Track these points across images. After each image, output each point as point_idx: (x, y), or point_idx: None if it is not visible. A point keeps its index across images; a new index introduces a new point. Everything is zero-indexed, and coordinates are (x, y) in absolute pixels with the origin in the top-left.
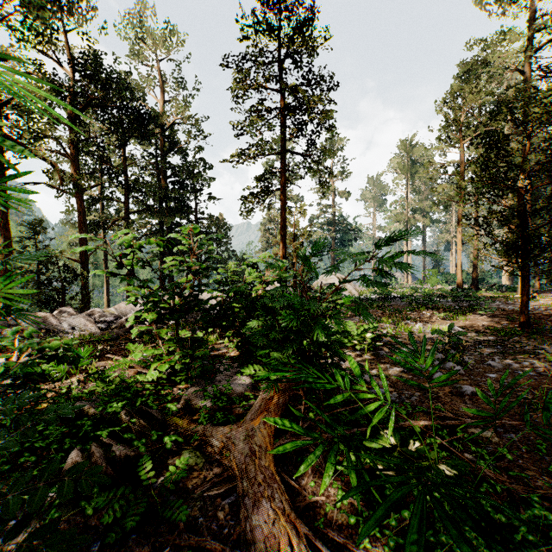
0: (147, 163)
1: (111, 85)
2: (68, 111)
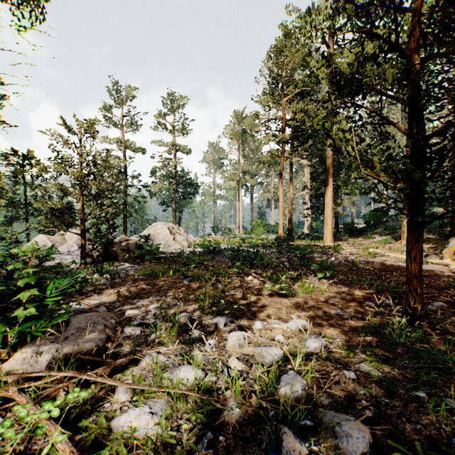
0: None
1: None
2: None
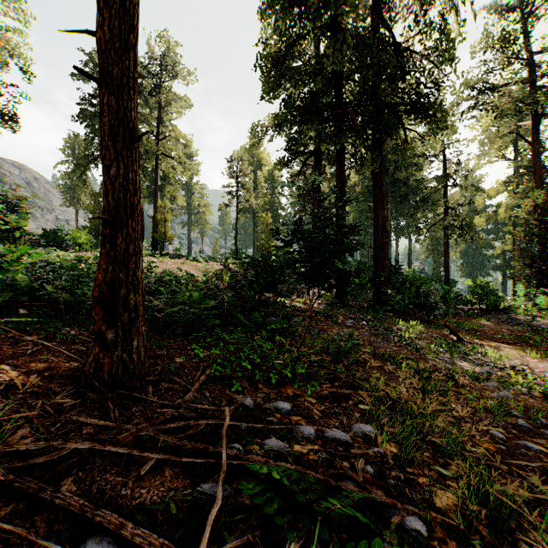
0: None
1: None
2: None
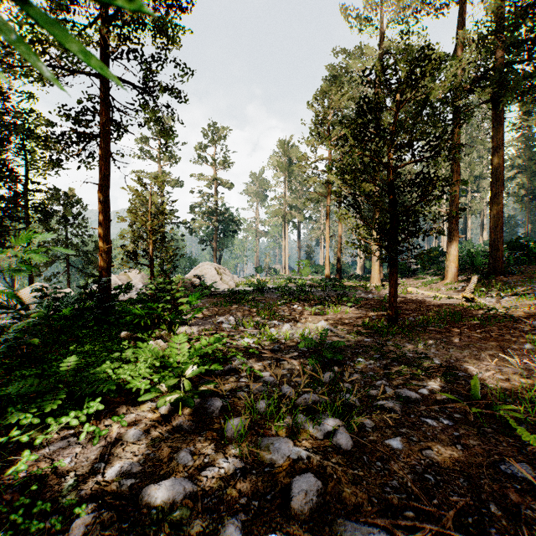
0: None
1: None
2: None
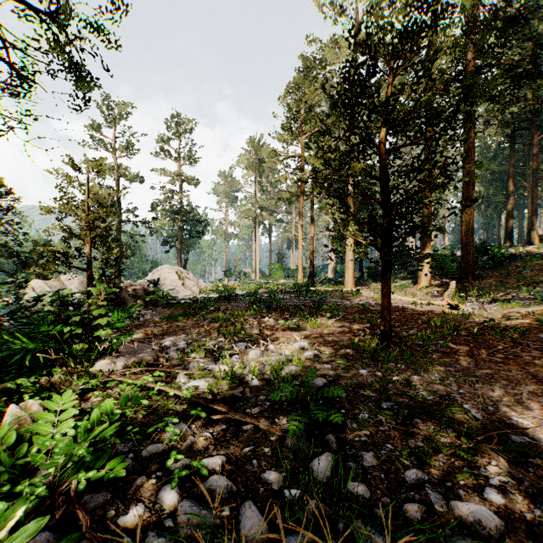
0: None
1: None
2: None
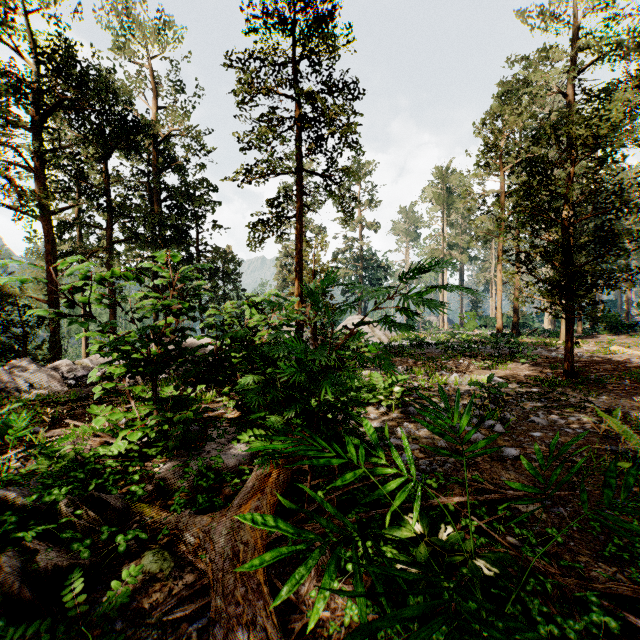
0: (137, 182)
1: (88, 84)
2: (32, 114)
